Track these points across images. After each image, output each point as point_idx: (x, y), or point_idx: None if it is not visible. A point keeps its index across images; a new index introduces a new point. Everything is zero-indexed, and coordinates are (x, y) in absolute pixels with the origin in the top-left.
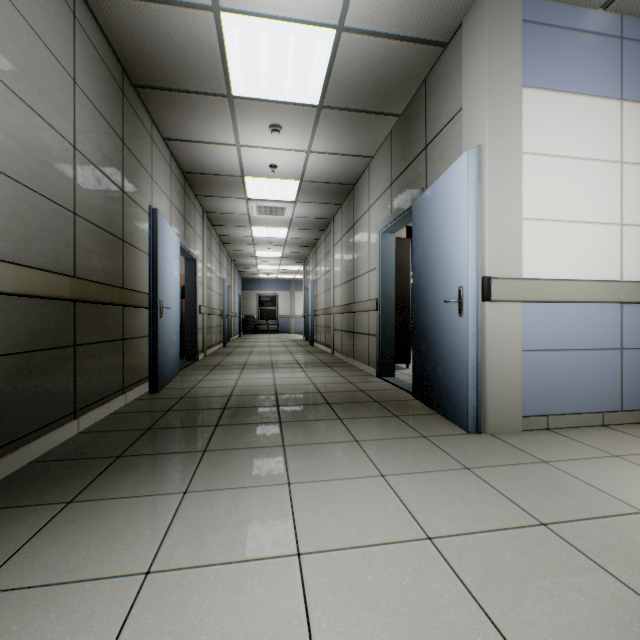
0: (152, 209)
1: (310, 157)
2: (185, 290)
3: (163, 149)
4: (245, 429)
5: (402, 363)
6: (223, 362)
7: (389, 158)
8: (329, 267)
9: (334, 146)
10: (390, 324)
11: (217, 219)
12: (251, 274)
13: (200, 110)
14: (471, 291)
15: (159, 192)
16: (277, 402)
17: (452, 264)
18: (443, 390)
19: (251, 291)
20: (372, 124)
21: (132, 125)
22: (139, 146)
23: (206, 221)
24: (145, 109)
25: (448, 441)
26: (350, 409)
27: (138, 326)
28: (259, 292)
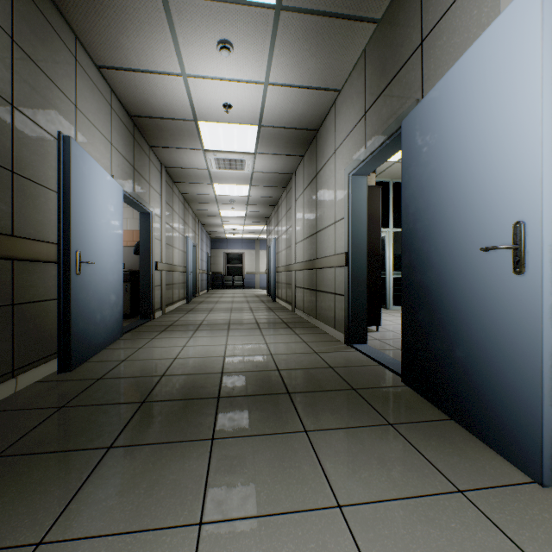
0: (63, 136)
1: (268, 92)
2: (139, 246)
3: (97, 79)
4: (150, 460)
5: (371, 325)
6: (178, 321)
7: (362, 83)
8: (290, 223)
9: (296, 74)
10: (361, 282)
11: (177, 175)
12: (218, 234)
13: (129, 17)
14: (548, 228)
15: (90, 127)
16: (219, 389)
17: (494, 187)
18: (469, 390)
19: (219, 250)
20: (342, 37)
21: (34, 26)
22: (49, 58)
23: (165, 176)
24: (62, 17)
25: (514, 511)
26: (319, 406)
27: (47, 286)
28: (226, 251)
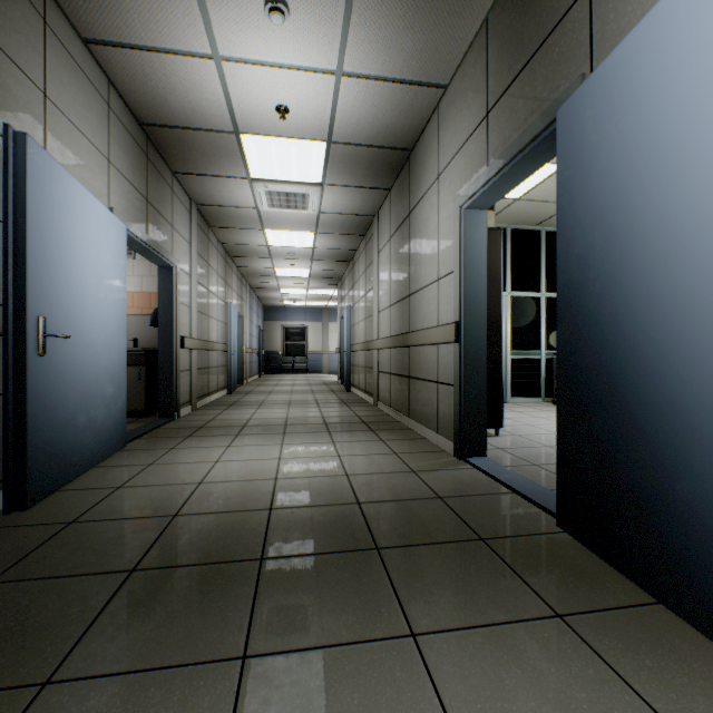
0: (13, 133)
1: (342, 87)
2: (158, 314)
3: (84, 61)
4: None
5: (489, 427)
6: (214, 421)
7: (482, 69)
8: (371, 284)
9: (382, 59)
10: (479, 366)
11: (214, 216)
12: (274, 301)
13: None
14: None
15: (71, 131)
16: (264, 542)
17: None
18: (708, 563)
19: (275, 322)
20: None
21: None
22: None
23: (197, 217)
24: None
25: None
26: (431, 577)
27: None
28: (284, 323)
